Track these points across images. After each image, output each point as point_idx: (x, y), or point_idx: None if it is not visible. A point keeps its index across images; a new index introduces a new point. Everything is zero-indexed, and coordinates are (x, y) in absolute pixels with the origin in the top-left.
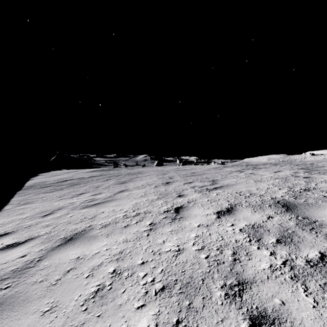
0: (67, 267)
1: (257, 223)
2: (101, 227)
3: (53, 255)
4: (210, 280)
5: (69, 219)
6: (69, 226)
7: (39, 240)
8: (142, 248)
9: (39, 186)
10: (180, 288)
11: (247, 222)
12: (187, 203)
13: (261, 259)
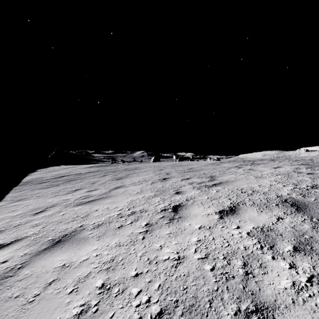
0: (49, 278)
1: (266, 225)
2: (93, 227)
3: (36, 261)
4: (220, 302)
5: (61, 218)
6: (59, 226)
7: (25, 242)
8: (137, 255)
9: (36, 182)
10: (182, 314)
11: (254, 223)
12: (186, 200)
13: (280, 273)
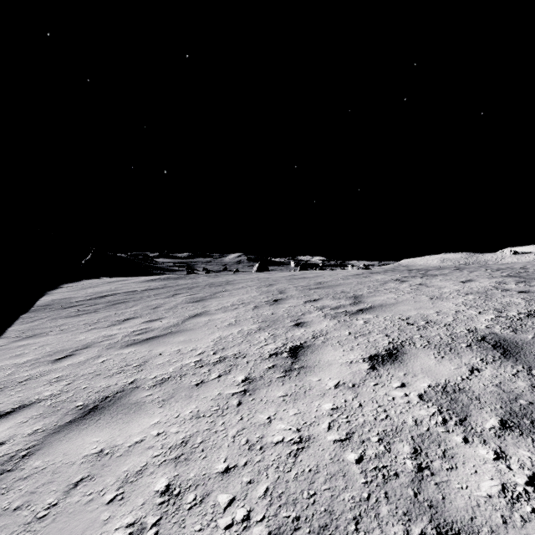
0: (75, 475)
1: (452, 382)
2: (153, 384)
3: (54, 445)
4: (373, 521)
5: (99, 368)
6: (96, 381)
7: (36, 410)
8: (228, 434)
9: (59, 305)
10: None
11: (431, 378)
12: (312, 338)
13: (478, 468)
